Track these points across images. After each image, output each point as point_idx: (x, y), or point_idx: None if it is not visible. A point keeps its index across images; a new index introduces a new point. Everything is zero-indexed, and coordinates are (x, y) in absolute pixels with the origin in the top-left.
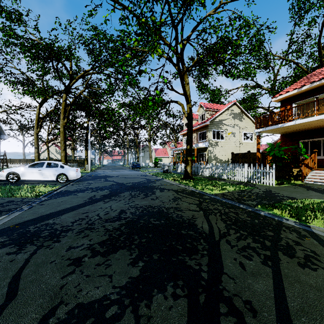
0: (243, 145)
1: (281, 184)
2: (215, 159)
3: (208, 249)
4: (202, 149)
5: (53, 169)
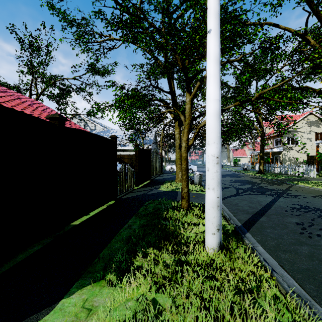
0: (321, 148)
1: (321, 177)
2: (289, 161)
3: (258, 184)
4: (277, 152)
5: None
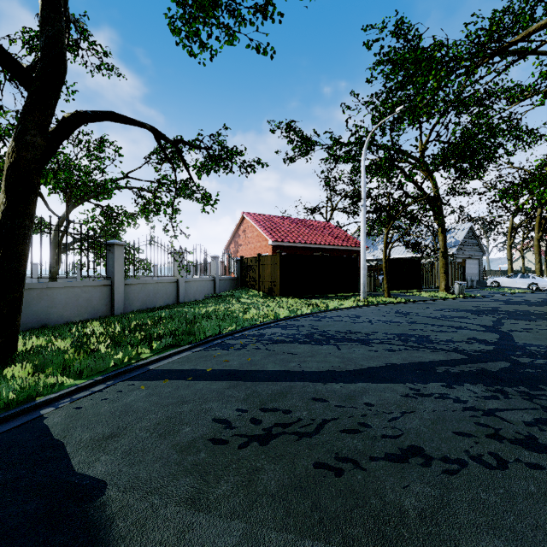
0: None
1: None
2: None
3: None
4: None
5: (525, 280)
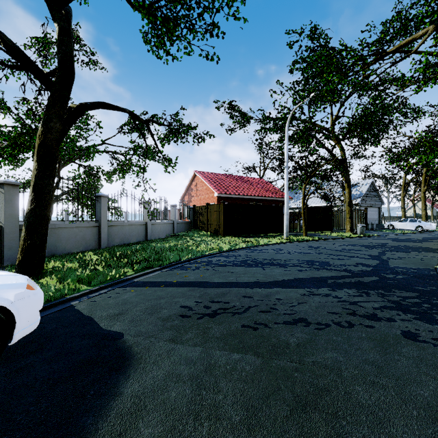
0: None
1: None
2: None
3: None
4: None
5: (413, 223)
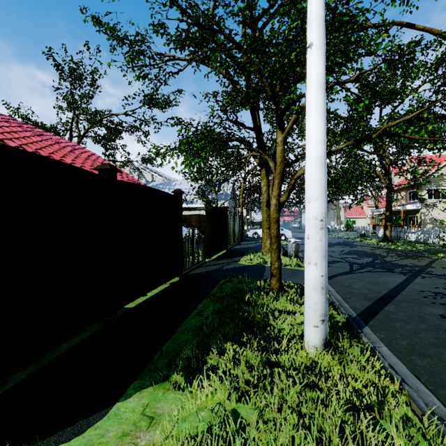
0: None
1: None
2: (431, 223)
3: (382, 257)
4: (413, 211)
5: None
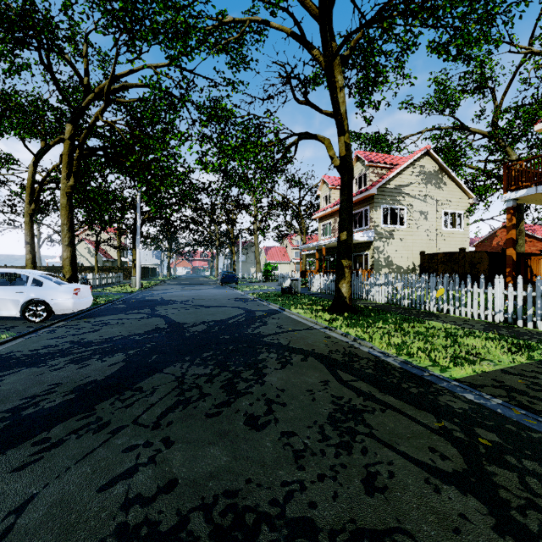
0: (444, 236)
1: None
2: (387, 266)
3: None
4: (361, 245)
5: (14, 290)
